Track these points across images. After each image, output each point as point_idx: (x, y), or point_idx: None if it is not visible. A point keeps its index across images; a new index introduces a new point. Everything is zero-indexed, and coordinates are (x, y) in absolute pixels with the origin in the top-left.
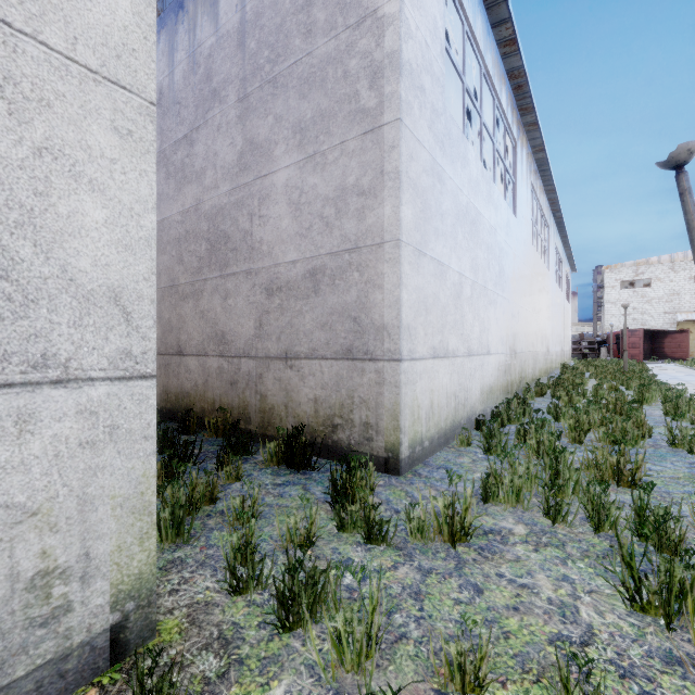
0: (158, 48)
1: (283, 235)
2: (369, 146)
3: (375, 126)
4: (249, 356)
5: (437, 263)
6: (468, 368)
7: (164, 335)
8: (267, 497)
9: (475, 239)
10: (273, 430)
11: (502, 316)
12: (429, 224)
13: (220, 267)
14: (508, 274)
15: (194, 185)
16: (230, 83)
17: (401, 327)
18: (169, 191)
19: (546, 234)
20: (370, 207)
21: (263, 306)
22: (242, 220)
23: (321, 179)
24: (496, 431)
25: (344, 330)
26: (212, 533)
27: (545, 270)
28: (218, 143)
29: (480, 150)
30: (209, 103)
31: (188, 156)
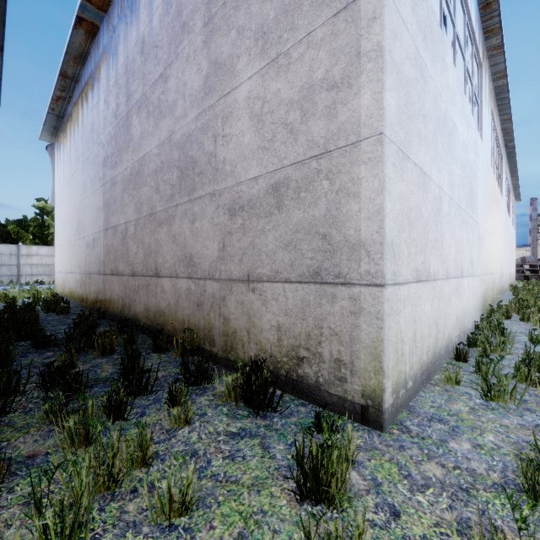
0: (141, 3)
1: (245, 151)
2: (342, 27)
3: (349, 1)
4: (213, 278)
5: (419, 171)
6: (446, 292)
7: (145, 258)
8: (214, 459)
9: (451, 152)
10: (235, 355)
11: (471, 237)
12: (412, 123)
13: (189, 192)
14: (476, 195)
15: (168, 118)
16: (197, 11)
17: (384, 243)
18: (149, 128)
19: (499, 162)
20: (343, 101)
21: (226, 227)
22: (207, 143)
23: (285, 82)
24: (498, 371)
25: (311, 249)
26: (123, 537)
27: (500, 197)
28: (187, 73)
29: (453, 61)
30: (179, 38)
31: (163, 93)
